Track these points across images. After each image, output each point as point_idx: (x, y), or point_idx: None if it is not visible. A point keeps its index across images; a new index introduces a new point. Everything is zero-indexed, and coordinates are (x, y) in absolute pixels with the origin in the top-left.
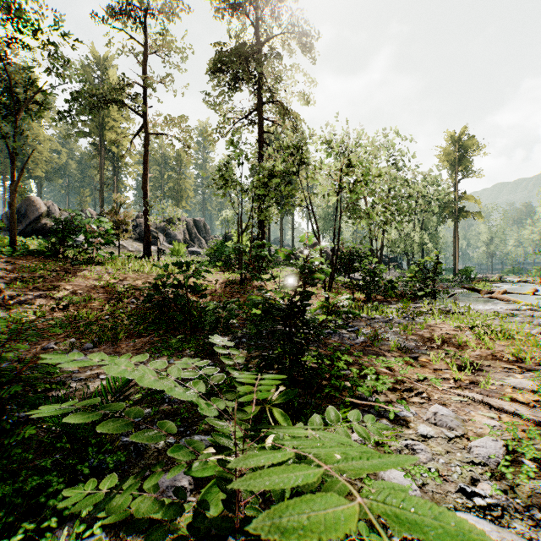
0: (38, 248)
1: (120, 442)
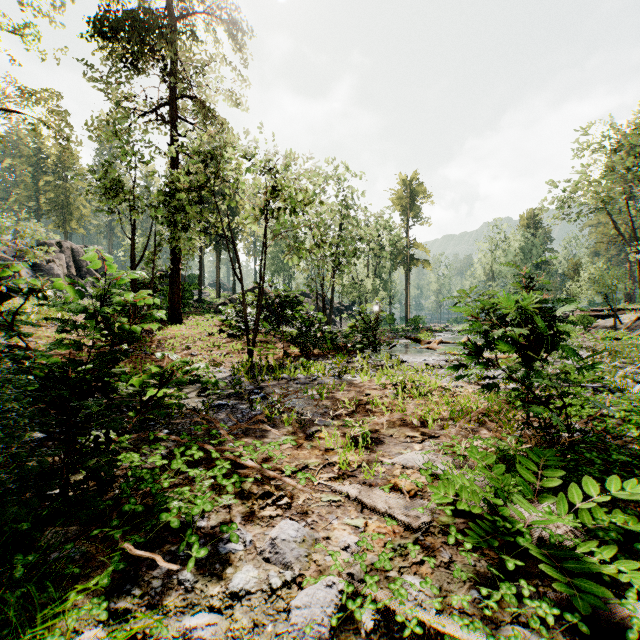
0: None
1: None
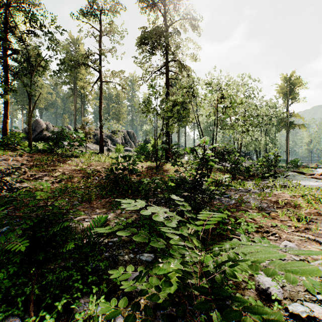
0: (43, 148)
1: (103, 255)
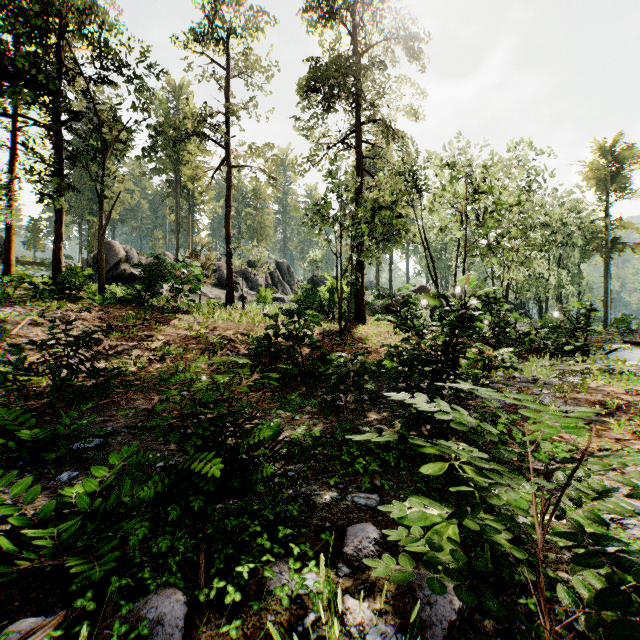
0: (125, 295)
1: (285, 494)
